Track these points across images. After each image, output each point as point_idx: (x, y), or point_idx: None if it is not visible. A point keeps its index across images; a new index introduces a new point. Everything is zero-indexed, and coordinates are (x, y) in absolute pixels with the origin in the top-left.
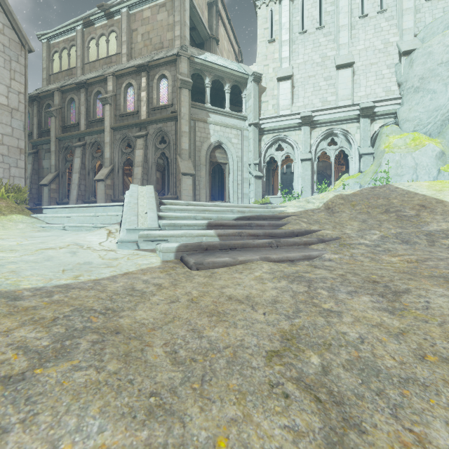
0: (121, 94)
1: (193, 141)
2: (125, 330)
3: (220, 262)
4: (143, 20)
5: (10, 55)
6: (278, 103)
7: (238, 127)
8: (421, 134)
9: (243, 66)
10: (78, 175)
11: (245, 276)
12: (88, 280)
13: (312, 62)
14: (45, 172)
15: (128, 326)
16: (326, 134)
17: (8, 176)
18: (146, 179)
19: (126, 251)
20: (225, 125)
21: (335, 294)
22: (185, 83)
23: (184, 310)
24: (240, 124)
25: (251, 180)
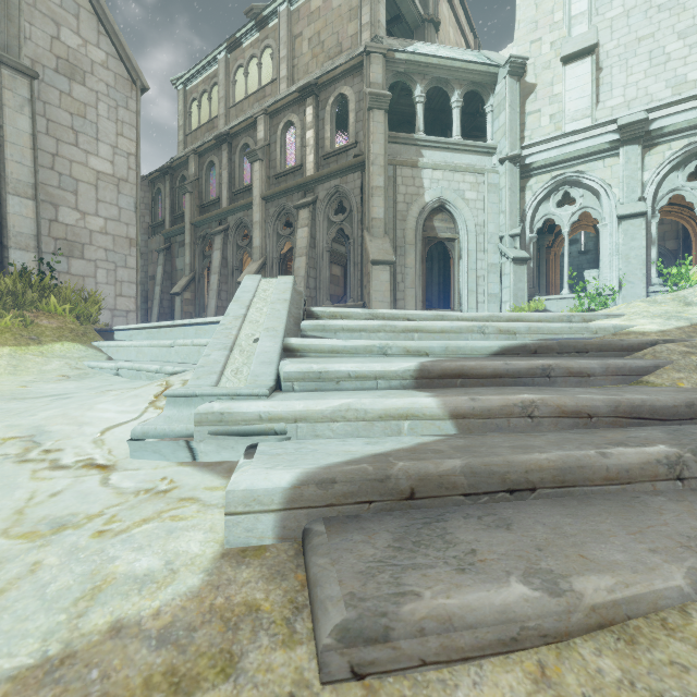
0: (276, 142)
1: (393, 203)
2: None
3: (484, 618)
4: (311, 15)
5: (117, 99)
6: (563, 109)
7: (478, 168)
8: None
9: (488, 54)
10: (218, 277)
11: None
12: None
13: (646, 6)
14: (179, 276)
15: None
16: (684, 155)
17: (114, 281)
18: (313, 277)
19: (146, 472)
20: (452, 167)
21: None
22: (378, 100)
23: None
24: (481, 163)
25: (504, 268)
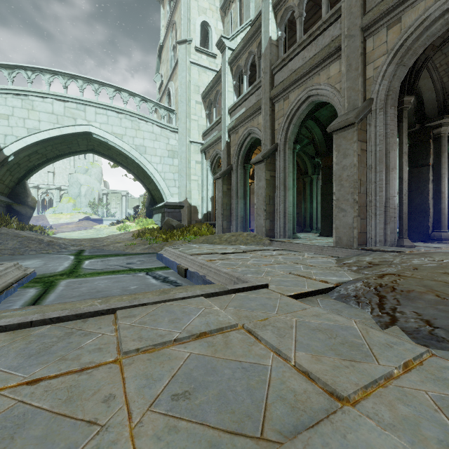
0: None
1: None
2: None
3: None
4: None
5: None
6: None
7: None
8: (73, 198)
9: None
10: None
11: None
12: None
13: None
14: None
15: None
16: (45, 192)
17: None
18: None
19: None
20: None
21: None
22: None
23: None
24: None
25: None
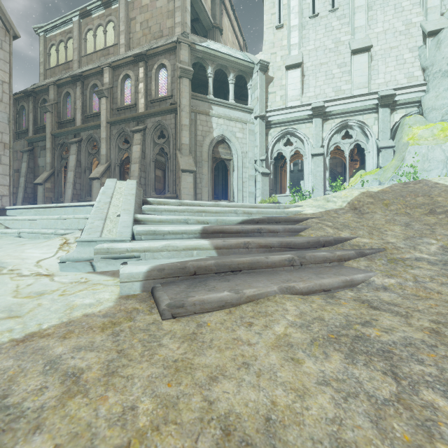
0: (117, 86)
1: (195, 135)
2: None
3: (214, 300)
4: (142, 8)
5: None
6: (286, 93)
7: (243, 120)
8: None
9: (249, 55)
10: (73, 173)
11: (258, 337)
12: None
13: (324, 48)
14: (41, 171)
15: None
16: (340, 126)
17: None
18: (144, 177)
19: (71, 276)
20: (229, 118)
21: None
22: (185, 72)
23: None
24: (245, 117)
25: (257, 178)
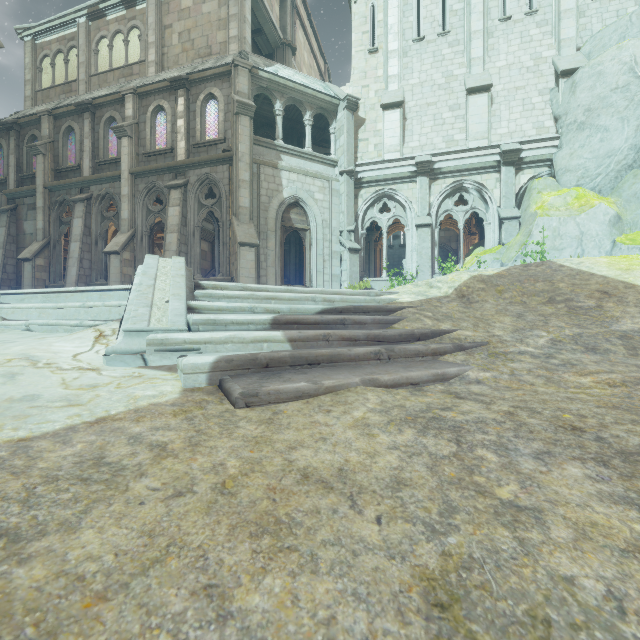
0: (146, 122)
1: (257, 195)
2: (13, 613)
3: (290, 390)
4: (181, 12)
5: None
6: (382, 142)
7: (325, 176)
8: (587, 190)
9: (332, 87)
10: (80, 245)
11: (336, 420)
12: (6, 441)
13: (432, 83)
14: (28, 240)
15: (28, 595)
16: (452, 188)
17: None
18: (184, 252)
19: (121, 370)
20: (305, 172)
21: (513, 460)
22: (244, 107)
23: (198, 519)
24: (327, 172)
25: (343, 255)
